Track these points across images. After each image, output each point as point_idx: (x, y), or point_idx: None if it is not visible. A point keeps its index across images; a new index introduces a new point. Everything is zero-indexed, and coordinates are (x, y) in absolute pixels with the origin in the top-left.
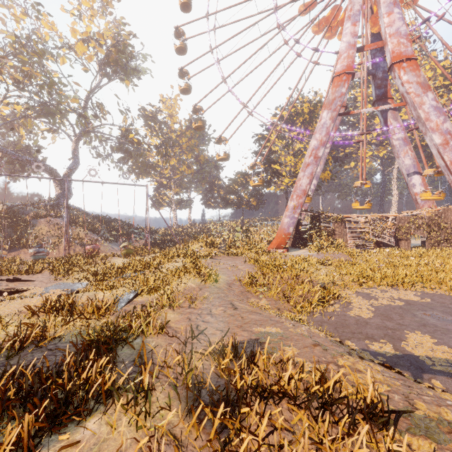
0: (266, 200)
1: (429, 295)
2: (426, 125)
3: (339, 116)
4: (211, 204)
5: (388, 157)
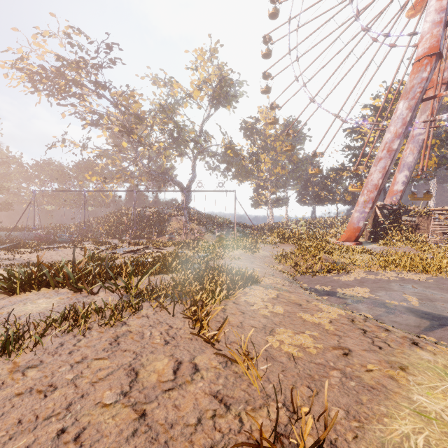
0: None
1: (443, 279)
2: None
3: (422, 102)
4: (305, 201)
5: None
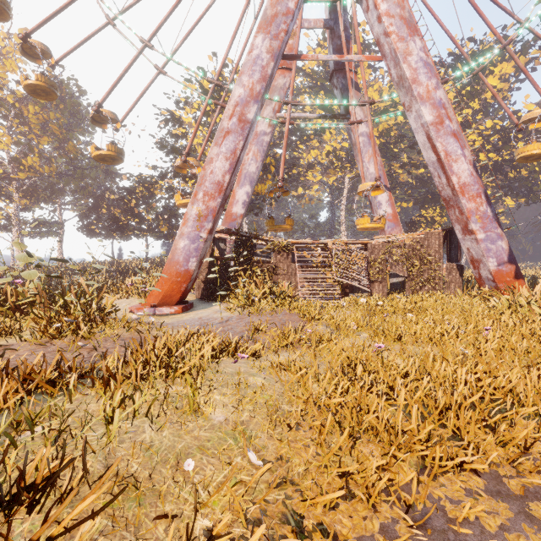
0: None
1: None
2: (414, 90)
3: (284, 58)
4: (95, 230)
5: (336, 189)
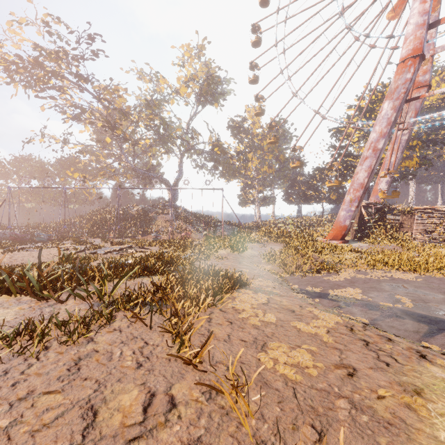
0: None
1: (431, 278)
2: None
3: (406, 102)
4: (292, 200)
5: None
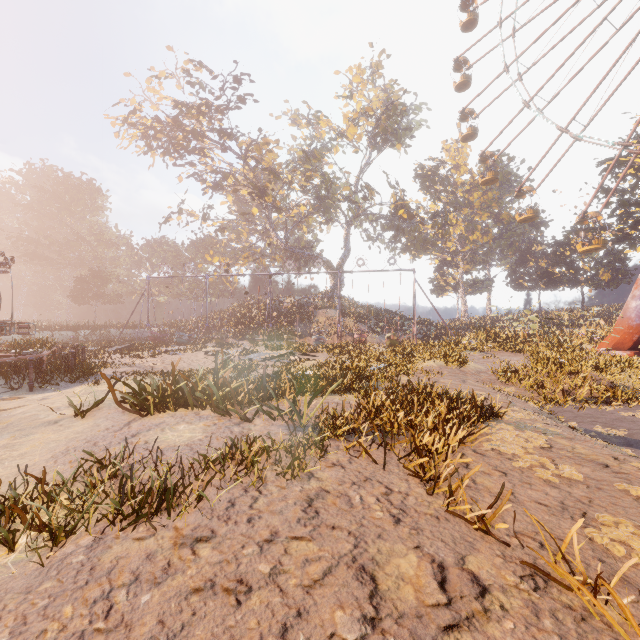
0: (635, 269)
1: None
2: None
3: None
4: (523, 284)
5: None
